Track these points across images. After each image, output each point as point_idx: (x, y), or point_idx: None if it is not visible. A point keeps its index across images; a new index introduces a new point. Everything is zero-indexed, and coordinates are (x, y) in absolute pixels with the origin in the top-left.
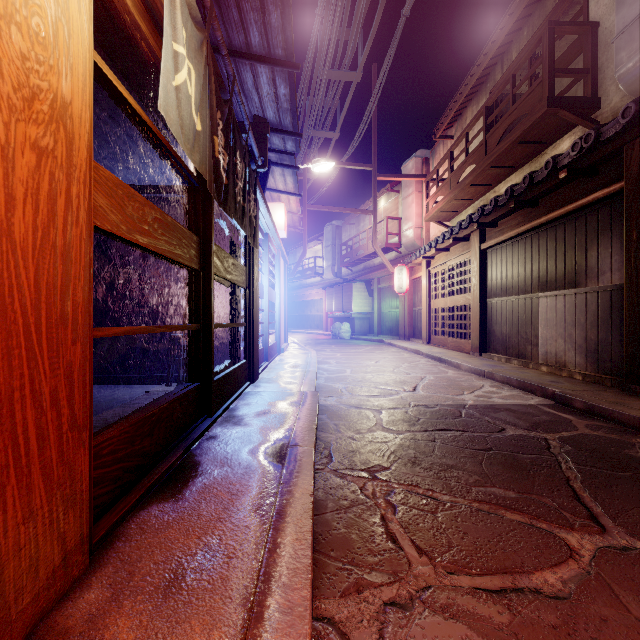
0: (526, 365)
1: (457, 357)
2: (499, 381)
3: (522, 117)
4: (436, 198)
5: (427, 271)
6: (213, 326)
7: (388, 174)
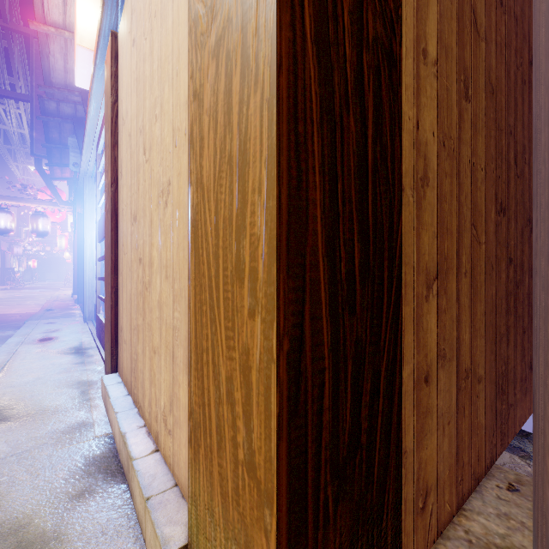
0: None
1: None
2: None
3: None
4: None
5: None
6: None
7: None
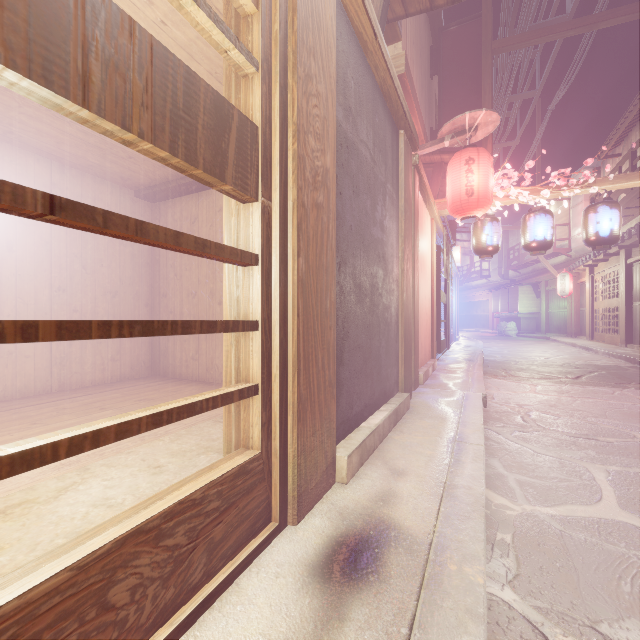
0: None
1: (602, 347)
2: (616, 358)
3: None
4: None
5: (590, 277)
6: (440, 321)
7: None
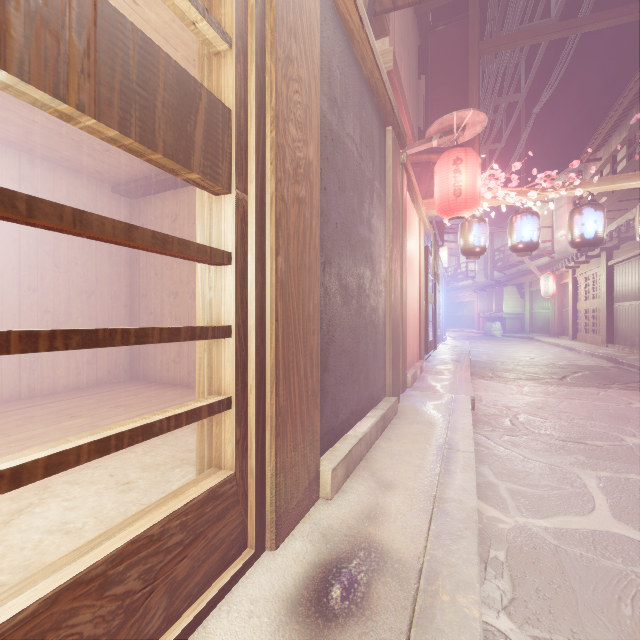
0: (632, 351)
1: (584, 347)
2: (598, 358)
3: None
4: None
5: (572, 278)
6: (428, 321)
7: None
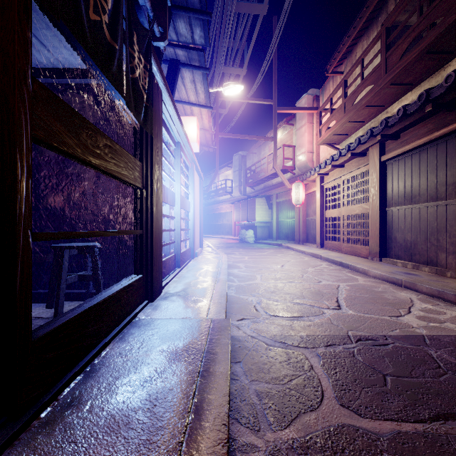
0: (441, 273)
1: (359, 262)
2: (425, 293)
3: (410, 46)
4: (329, 123)
5: (321, 186)
6: (26, 236)
7: (286, 107)
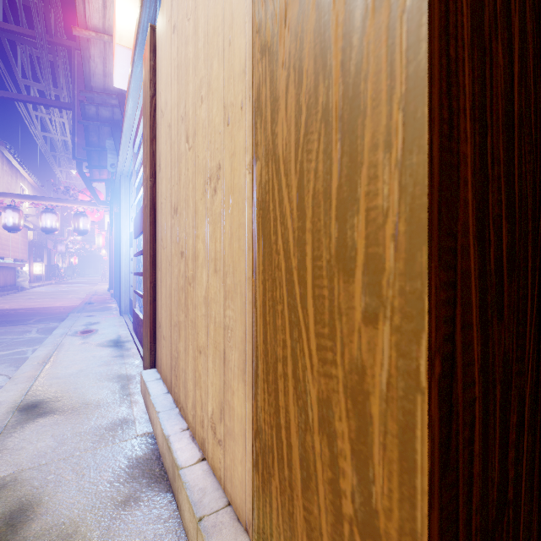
0: None
1: None
2: None
3: None
4: None
5: None
6: None
7: None
